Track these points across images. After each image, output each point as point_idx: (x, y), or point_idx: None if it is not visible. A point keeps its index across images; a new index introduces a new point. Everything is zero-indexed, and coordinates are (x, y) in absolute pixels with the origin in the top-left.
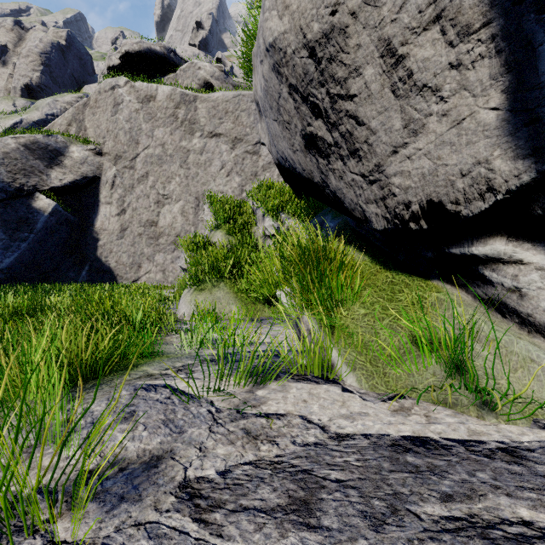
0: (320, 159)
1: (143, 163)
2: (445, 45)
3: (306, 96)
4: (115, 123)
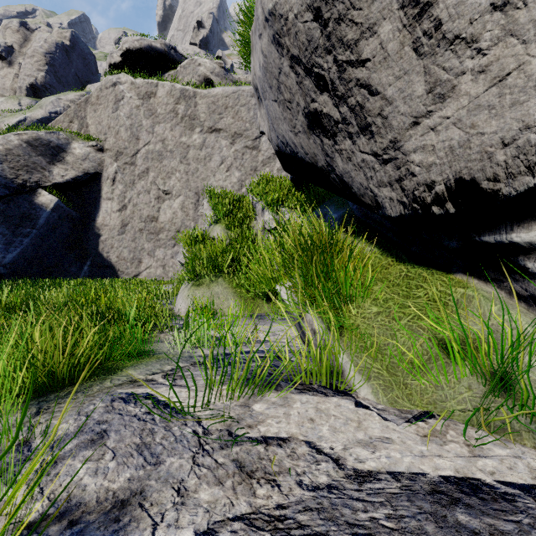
0: (325, 140)
1: (144, 159)
2: None
3: (309, 68)
4: (116, 120)
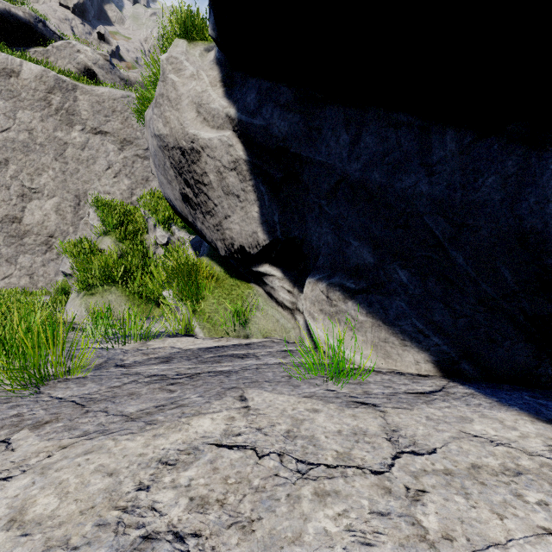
0: (191, 210)
1: (0, 148)
2: (239, 181)
3: (181, 173)
4: None
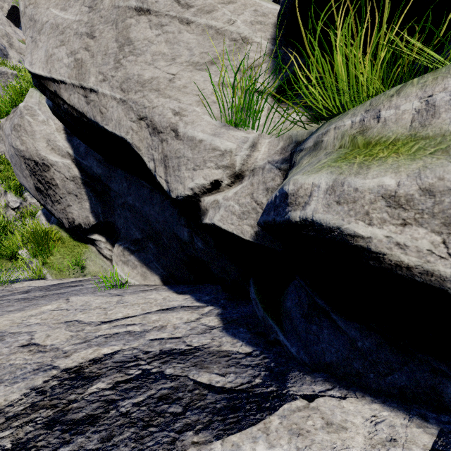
0: (43, 197)
1: None
2: (77, 187)
3: (35, 175)
4: None
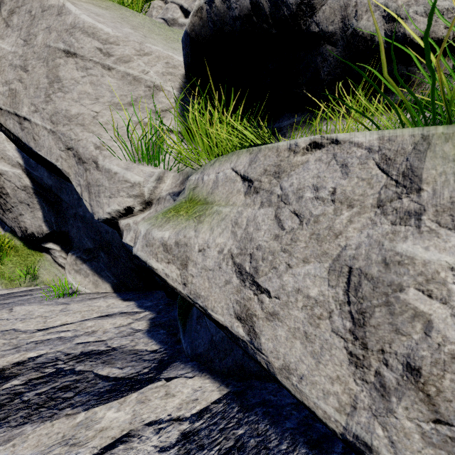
0: None
1: None
2: (29, 197)
3: None
4: None
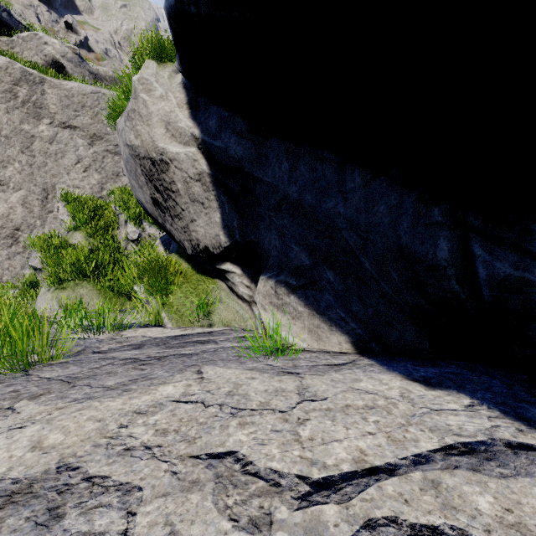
0: (161, 212)
1: None
2: (203, 190)
3: (151, 180)
4: None
